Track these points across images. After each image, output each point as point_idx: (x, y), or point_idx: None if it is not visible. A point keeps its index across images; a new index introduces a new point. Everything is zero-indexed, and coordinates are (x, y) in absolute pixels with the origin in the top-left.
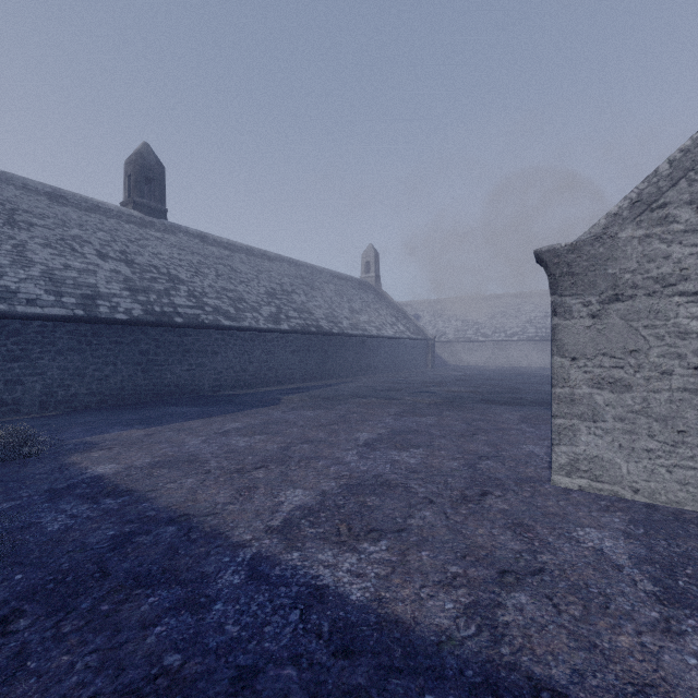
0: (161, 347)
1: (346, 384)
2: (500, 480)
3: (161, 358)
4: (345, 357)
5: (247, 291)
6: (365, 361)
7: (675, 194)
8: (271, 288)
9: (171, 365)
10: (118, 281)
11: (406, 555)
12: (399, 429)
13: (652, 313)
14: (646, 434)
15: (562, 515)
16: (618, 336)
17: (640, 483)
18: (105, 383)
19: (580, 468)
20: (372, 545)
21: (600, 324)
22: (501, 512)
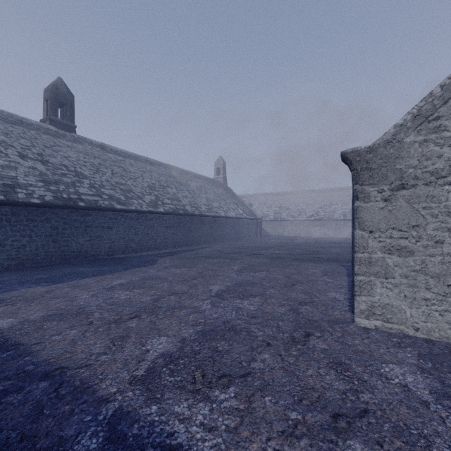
0: (68, 223)
1: (203, 249)
2: (317, 322)
3: (68, 231)
4: (203, 230)
5: (134, 185)
6: (217, 233)
7: (446, 110)
8: (151, 183)
9: (76, 237)
10: (34, 175)
11: (252, 402)
12: (241, 282)
13: (429, 198)
14: (424, 287)
15: (368, 352)
16: (404, 215)
17: (420, 324)
18: (22, 250)
19: (376, 312)
20: (222, 393)
21: (390, 206)
22: (322, 351)
